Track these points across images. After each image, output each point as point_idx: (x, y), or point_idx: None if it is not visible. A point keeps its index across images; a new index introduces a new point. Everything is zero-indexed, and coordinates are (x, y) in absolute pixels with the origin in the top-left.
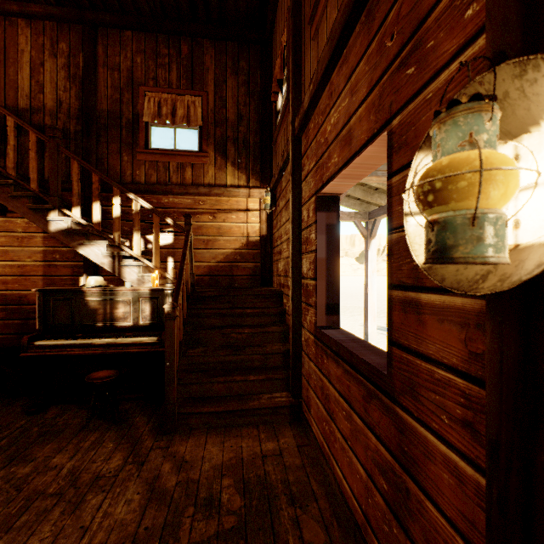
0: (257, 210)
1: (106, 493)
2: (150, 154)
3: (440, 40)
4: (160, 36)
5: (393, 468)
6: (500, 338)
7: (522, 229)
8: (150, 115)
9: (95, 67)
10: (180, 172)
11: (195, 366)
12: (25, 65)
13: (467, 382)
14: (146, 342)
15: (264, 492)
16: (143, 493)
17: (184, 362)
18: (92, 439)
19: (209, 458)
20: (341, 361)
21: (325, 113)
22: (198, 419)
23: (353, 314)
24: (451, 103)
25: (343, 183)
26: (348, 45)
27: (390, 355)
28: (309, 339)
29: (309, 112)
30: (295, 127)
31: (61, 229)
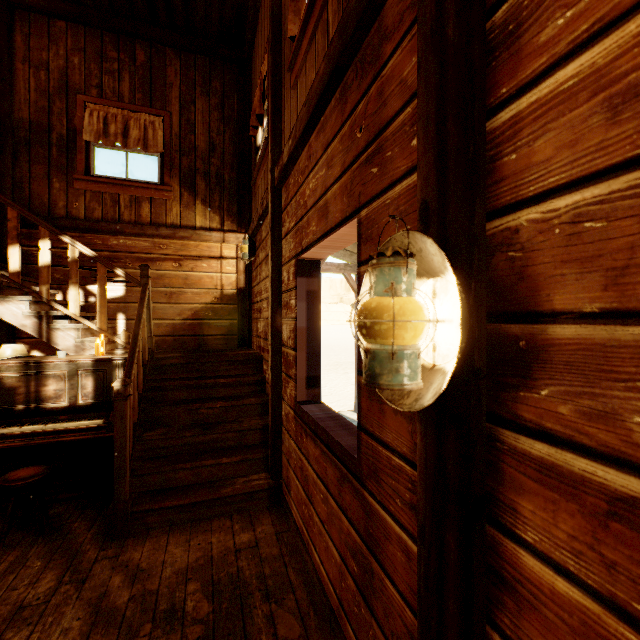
0: (233, 258)
1: (34, 626)
2: (93, 182)
3: (395, 154)
4: (106, 34)
5: (362, 550)
6: (425, 439)
7: (437, 353)
8: (93, 132)
9: (11, 61)
10: (135, 208)
11: (154, 452)
12: None
13: (413, 469)
14: (88, 427)
15: (237, 592)
16: (85, 617)
17: (140, 448)
18: (10, 560)
19: (171, 562)
20: (319, 441)
21: (304, 174)
22: (158, 516)
23: (346, 371)
24: (381, 252)
25: (323, 251)
26: (325, 114)
27: (359, 440)
28: (290, 414)
29: (289, 167)
30: (275, 178)
31: None
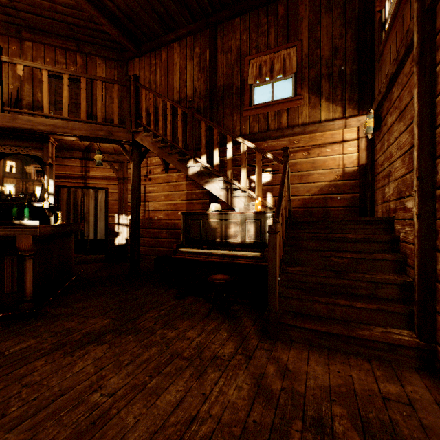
0: (354, 139)
1: (221, 372)
2: (253, 109)
3: None
4: (260, 10)
5: None
6: None
7: None
8: (253, 77)
9: (215, 56)
10: (277, 119)
11: (293, 283)
12: (177, 72)
13: None
14: (251, 256)
15: None
16: (250, 385)
17: (284, 278)
18: (212, 326)
19: (313, 375)
20: None
21: None
22: (298, 333)
23: None
24: None
25: None
26: None
27: None
28: None
29: None
30: None
31: (195, 172)
